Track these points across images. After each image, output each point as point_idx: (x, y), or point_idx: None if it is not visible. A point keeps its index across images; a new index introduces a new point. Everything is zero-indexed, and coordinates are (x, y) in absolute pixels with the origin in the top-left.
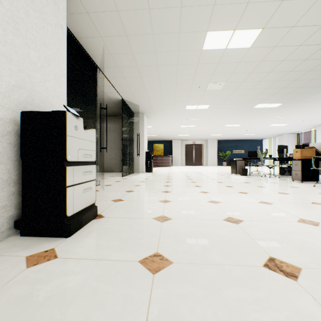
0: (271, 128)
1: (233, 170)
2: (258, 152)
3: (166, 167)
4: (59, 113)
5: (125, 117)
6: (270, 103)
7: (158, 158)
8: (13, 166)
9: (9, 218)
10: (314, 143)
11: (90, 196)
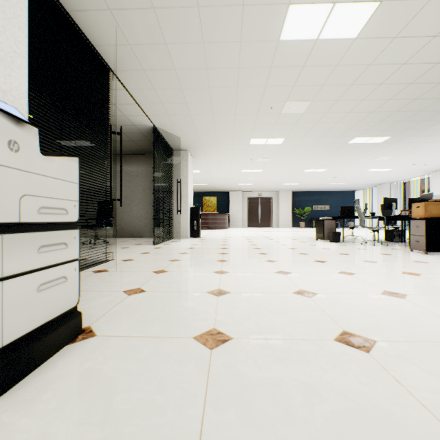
0: (368, 174)
1: (320, 235)
2: (355, 208)
3: (220, 229)
4: None
5: (159, 154)
6: (373, 136)
7: (209, 216)
8: None
9: None
10: (437, 195)
11: (62, 295)
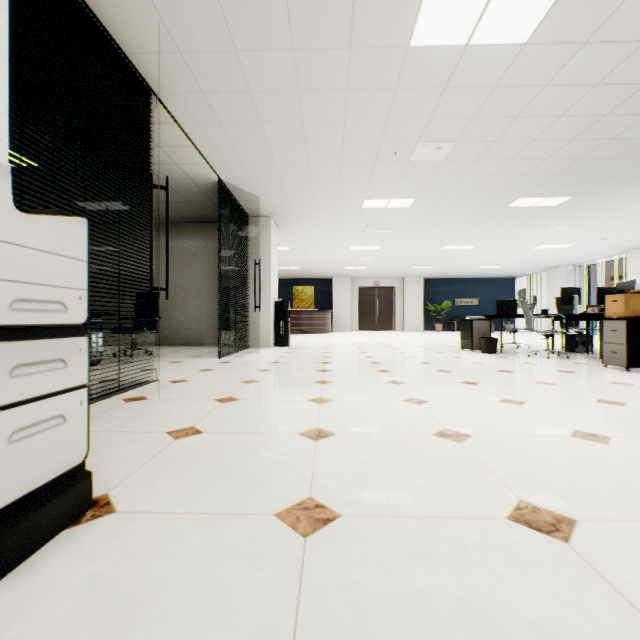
0: (535, 253)
1: (466, 342)
2: (520, 303)
3: (319, 334)
4: None
5: (228, 222)
6: (545, 195)
7: (302, 315)
8: None
9: None
10: None
11: (57, 446)
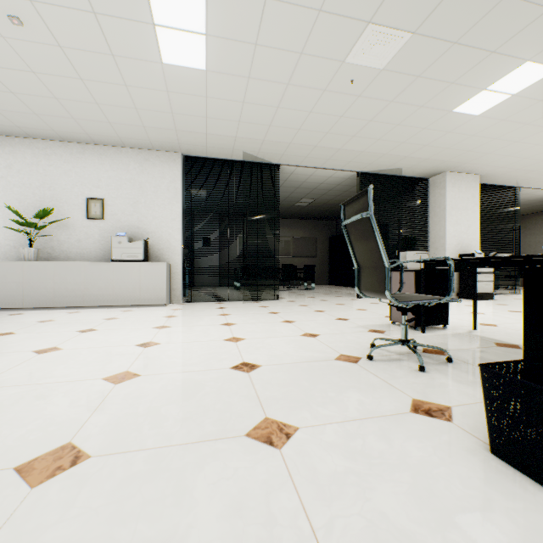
0: None
1: None
2: None
3: None
4: (472, 254)
5: None
6: None
7: None
8: (455, 274)
9: (454, 292)
10: None
11: (488, 288)
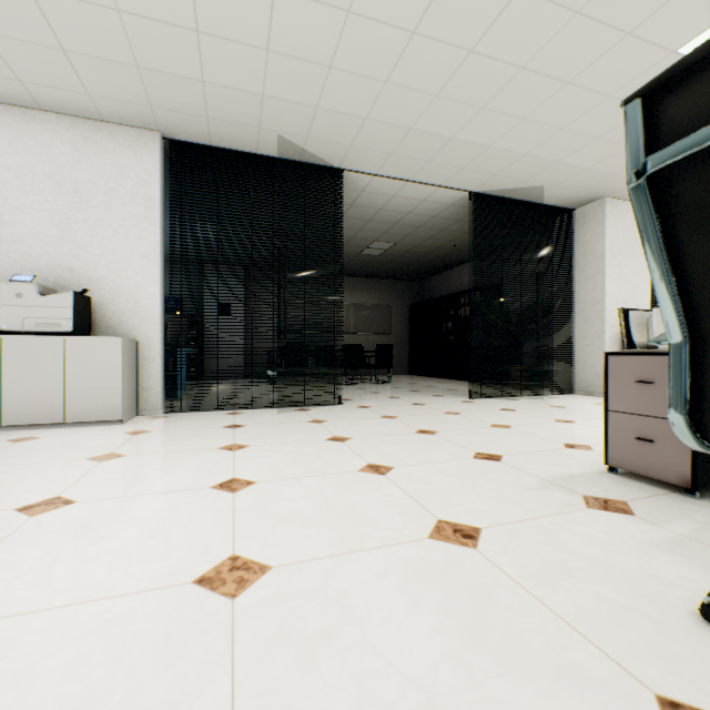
0: None
1: None
2: None
3: None
4: None
5: None
6: None
7: None
8: None
9: None
10: None
11: None
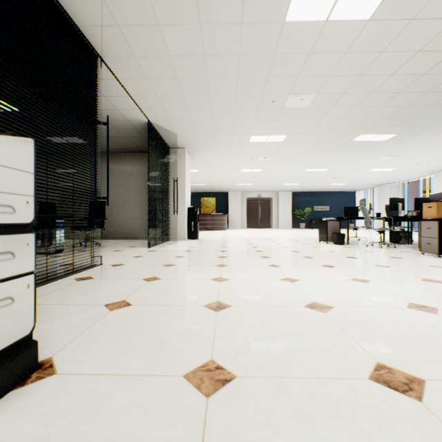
0: (370, 174)
1: (323, 236)
2: (361, 209)
3: (219, 230)
4: None
5: (154, 151)
6: (379, 133)
7: (207, 217)
8: None
9: None
10: None
11: (5, 322)
